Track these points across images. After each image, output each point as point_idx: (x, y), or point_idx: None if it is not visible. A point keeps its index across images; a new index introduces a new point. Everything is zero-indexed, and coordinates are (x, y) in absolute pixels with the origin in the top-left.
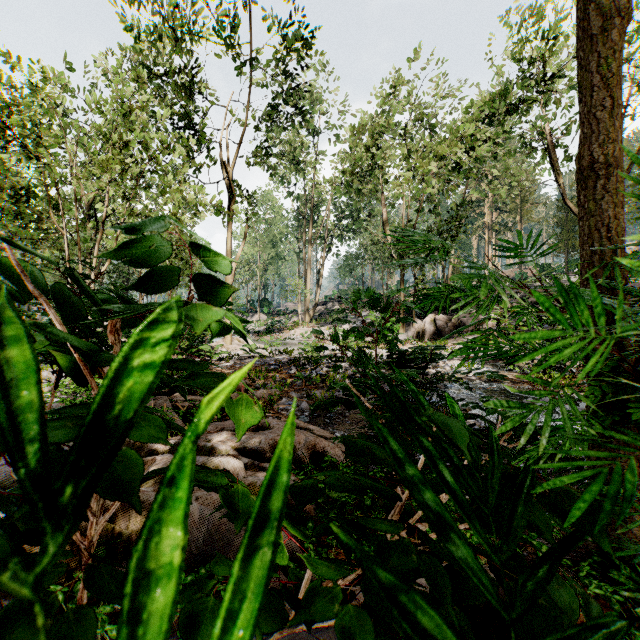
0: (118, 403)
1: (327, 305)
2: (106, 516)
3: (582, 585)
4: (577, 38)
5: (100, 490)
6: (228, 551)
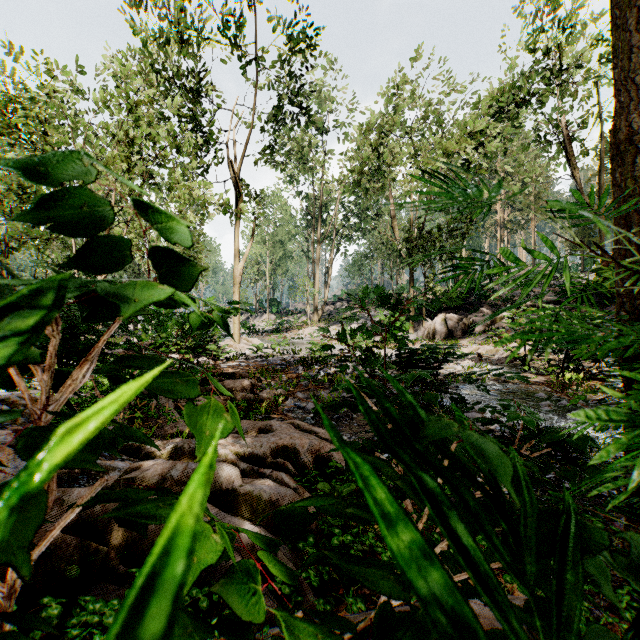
0: None
1: (336, 305)
2: (35, 553)
3: (620, 617)
4: None
5: None
6: (215, 573)
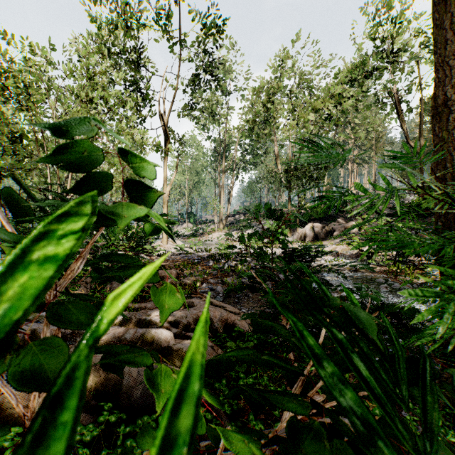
0: (6, 300)
1: (235, 217)
2: None
3: None
4: (432, 4)
5: (17, 382)
6: None
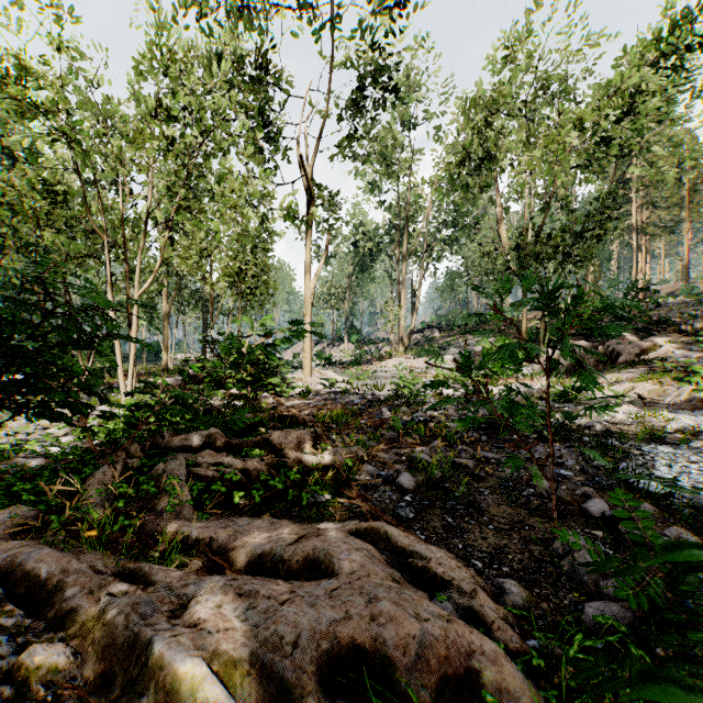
0: None
1: (424, 332)
2: None
3: None
4: None
5: None
6: None
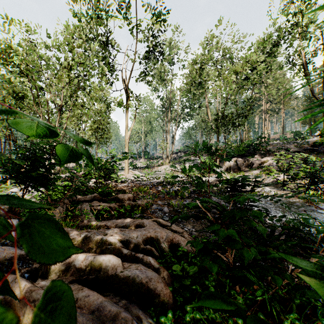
0: None
1: (177, 154)
2: None
3: None
4: None
5: None
6: None
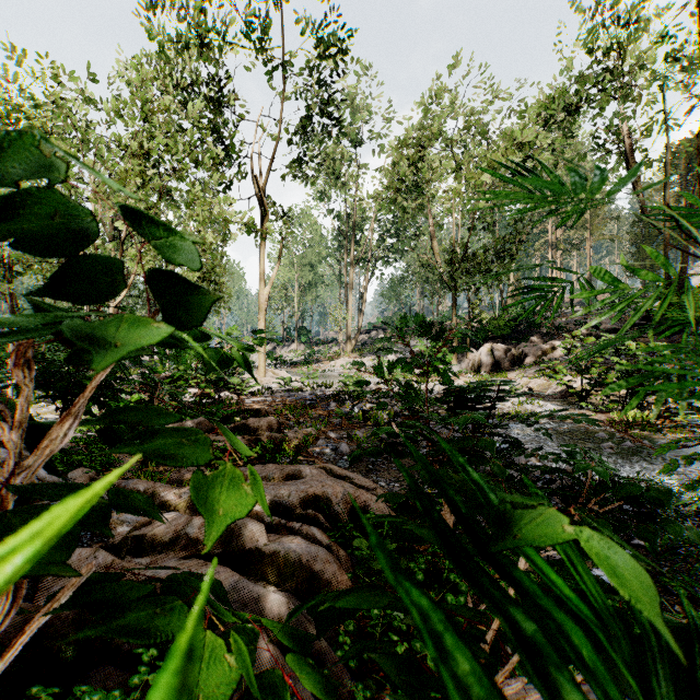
0: None
1: (371, 333)
2: None
3: None
4: None
5: None
6: None
